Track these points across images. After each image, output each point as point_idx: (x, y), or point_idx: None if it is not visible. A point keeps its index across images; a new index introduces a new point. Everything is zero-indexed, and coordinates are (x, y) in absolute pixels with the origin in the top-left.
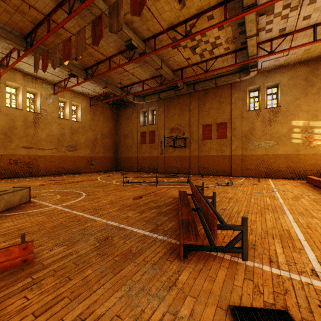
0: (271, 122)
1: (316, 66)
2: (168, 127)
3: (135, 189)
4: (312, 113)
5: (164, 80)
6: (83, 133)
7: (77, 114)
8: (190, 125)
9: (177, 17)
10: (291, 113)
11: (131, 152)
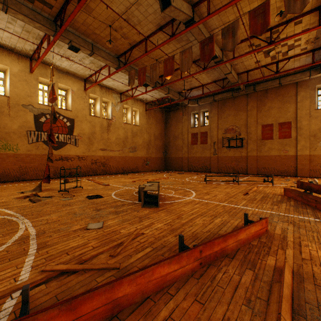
0: None
1: None
2: (221, 128)
3: (225, 187)
4: None
5: (227, 83)
6: (140, 135)
7: (135, 119)
8: (247, 125)
9: None
10: None
11: (181, 153)
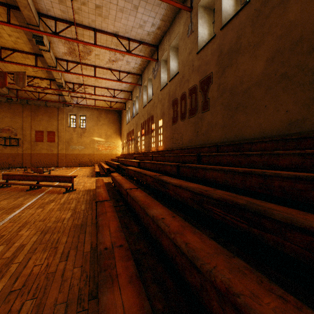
0: (82, 136)
1: (101, 112)
2: None
3: None
4: (100, 134)
5: None
6: None
7: None
8: (23, 129)
9: None
10: (91, 133)
11: None
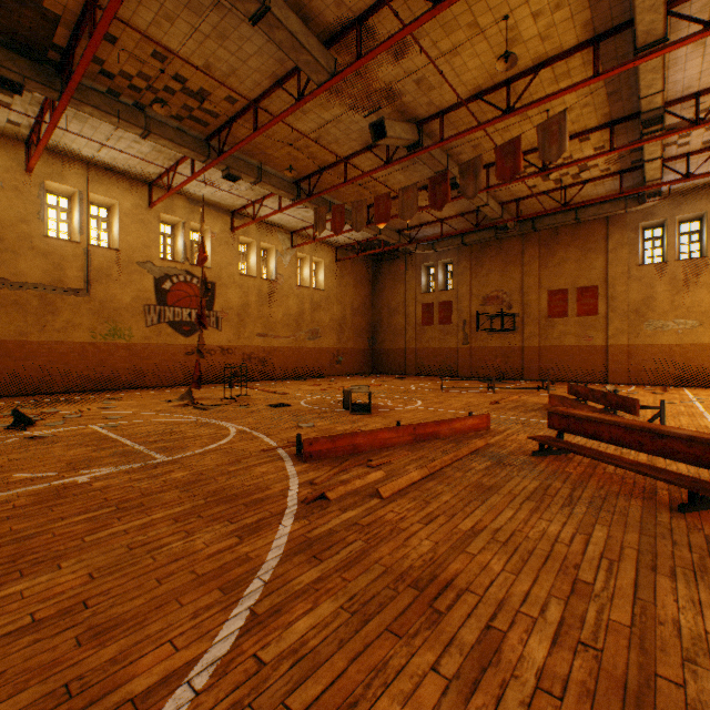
0: (687, 286)
1: None
2: (477, 295)
3: (470, 396)
4: None
5: (483, 219)
6: (326, 308)
7: (317, 277)
8: (523, 291)
9: (531, 144)
10: None
11: (403, 341)
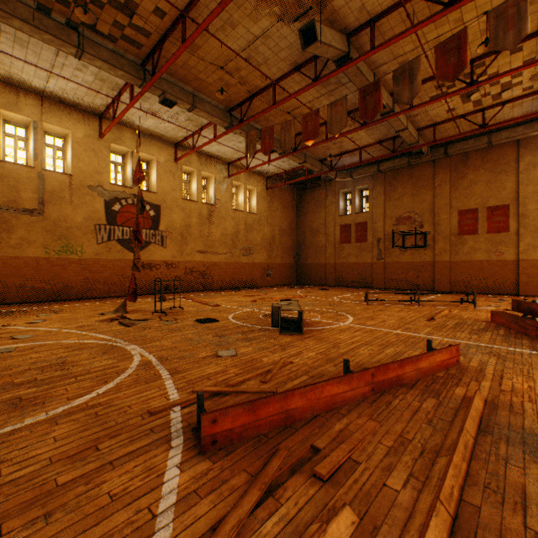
0: None
1: None
2: (391, 216)
3: (397, 310)
4: None
5: (400, 145)
6: (258, 229)
7: (250, 202)
8: (433, 211)
9: None
10: None
11: (324, 257)
